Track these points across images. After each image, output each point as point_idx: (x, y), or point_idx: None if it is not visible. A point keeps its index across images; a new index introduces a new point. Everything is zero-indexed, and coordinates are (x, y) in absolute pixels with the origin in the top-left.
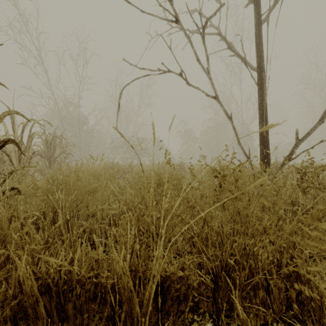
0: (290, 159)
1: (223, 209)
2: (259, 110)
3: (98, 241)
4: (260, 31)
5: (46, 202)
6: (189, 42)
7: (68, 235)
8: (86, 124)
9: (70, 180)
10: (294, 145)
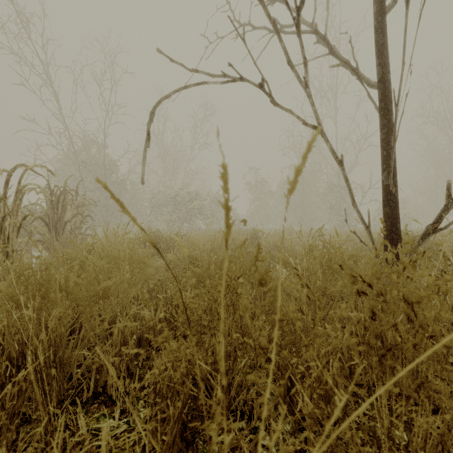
0: (435, 230)
1: (381, 370)
2: (381, 151)
3: (111, 388)
4: (384, 24)
5: (5, 325)
6: (275, 32)
7: (3, 450)
8: (116, 172)
9: (59, 276)
10: (443, 207)
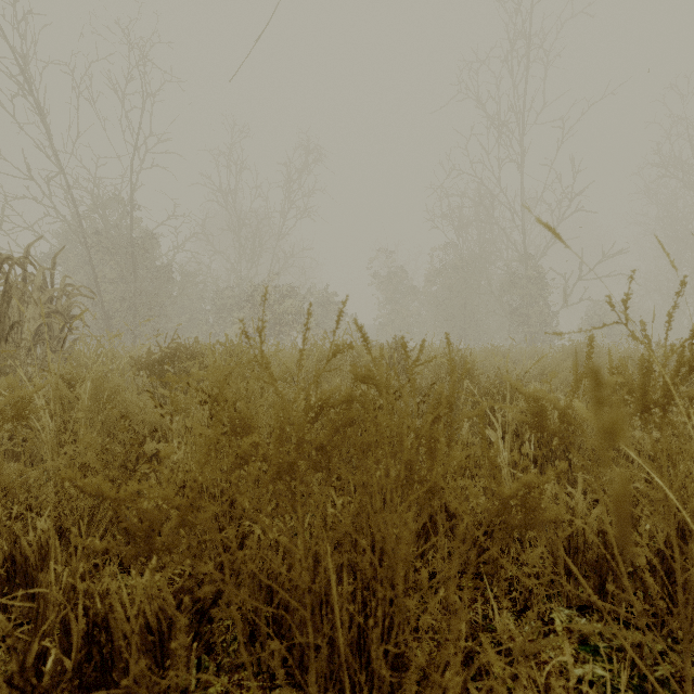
0: None
1: None
2: None
3: None
4: None
5: None
6: None
7: None
8: (151, 250)
9: None
10: None
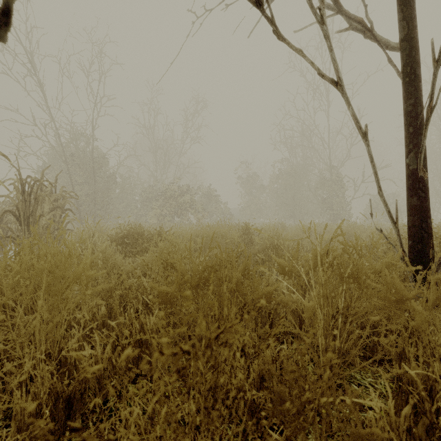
0: None
1: None
2: (406, 127)
3: None
4: None
5: None
6: None
7: None
8: (104, 165)
9: None
10: None
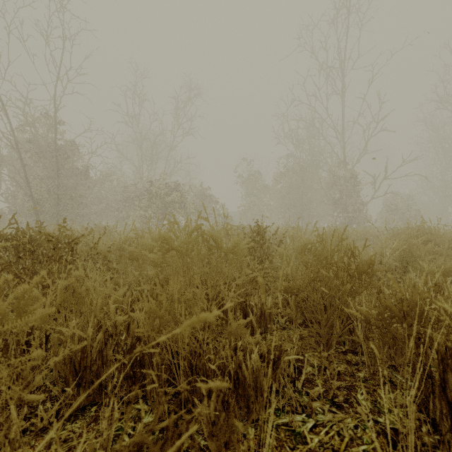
0: None
1: None
2: None
3: None
4: None
5: None
6: None
7: None
8: (71, 154)
9: None
10: None
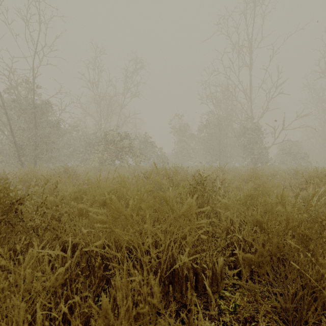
0: None
1: None
2: None
3: None
4: None
5: None
6: None
7: None
8: (45, 111)
9: None
10: None
